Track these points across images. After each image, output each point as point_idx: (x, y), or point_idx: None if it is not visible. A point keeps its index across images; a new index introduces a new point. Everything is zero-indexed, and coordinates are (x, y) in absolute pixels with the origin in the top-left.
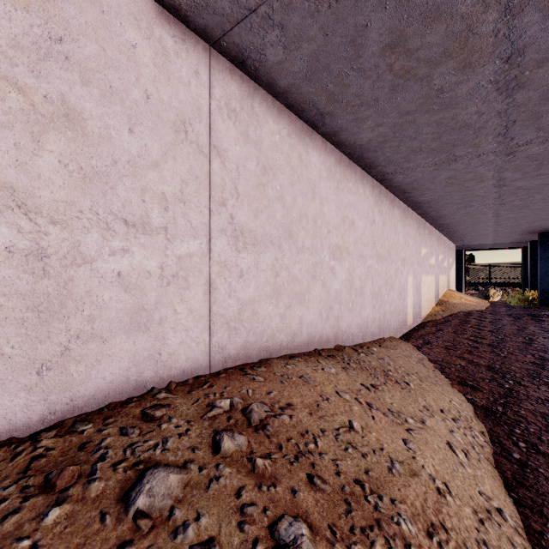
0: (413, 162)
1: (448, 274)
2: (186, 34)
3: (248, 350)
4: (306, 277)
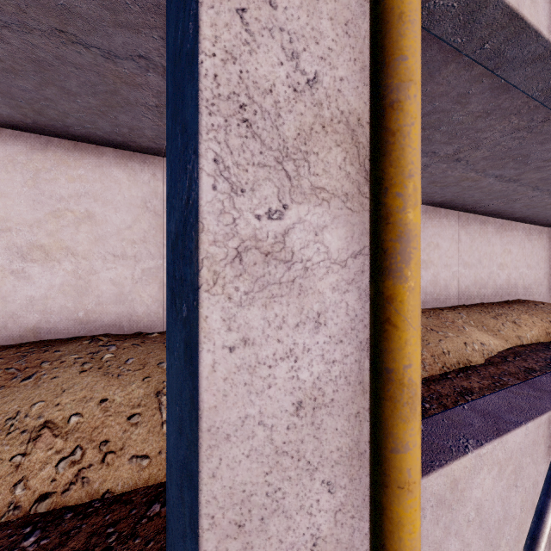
0: None
1: None
2: (520, 224)
3: (529, 297)
4: (542, 277)
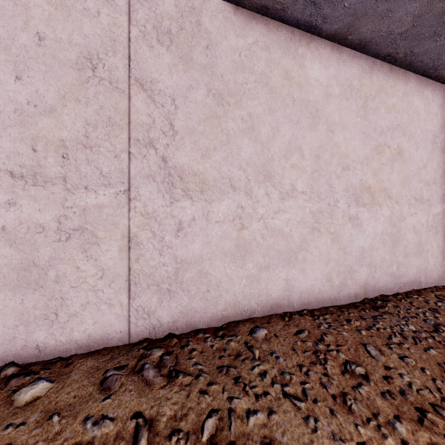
0: None
1: None
2: (436, 86)
3: None
4: None
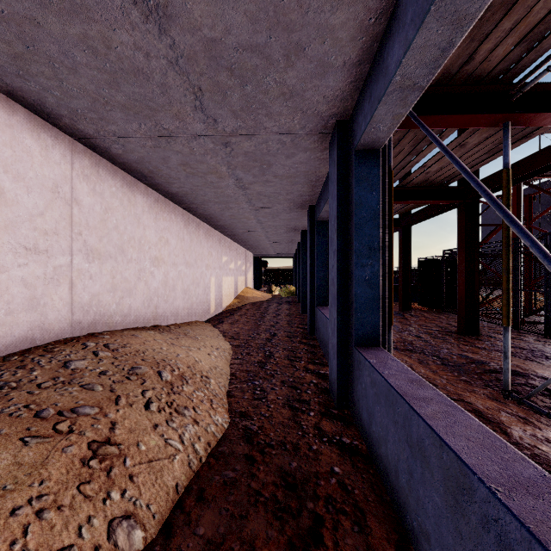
0: (207, 205)
1: (246, 276)
2: (59, 134)
3: (95, 325)
4: (134, 278)
